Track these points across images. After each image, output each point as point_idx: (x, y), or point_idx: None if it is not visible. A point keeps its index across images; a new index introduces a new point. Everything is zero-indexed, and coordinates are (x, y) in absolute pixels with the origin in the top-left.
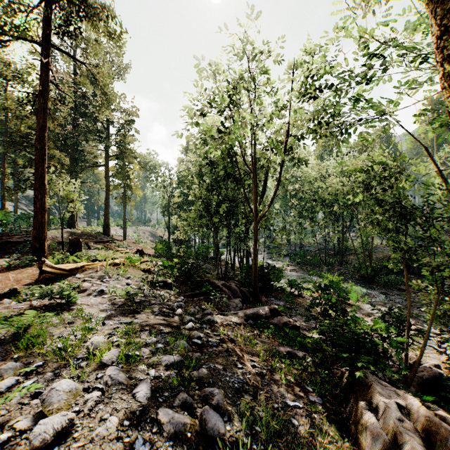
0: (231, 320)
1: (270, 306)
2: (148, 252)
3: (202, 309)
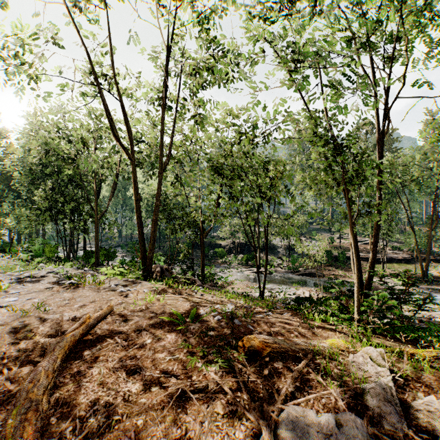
0: None
1: None
2: None
3: None
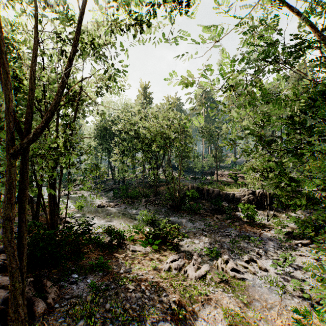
0: None
1: None
2: None
3: None
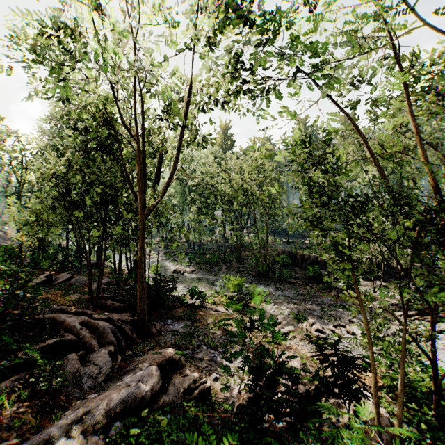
0: None
1: (163, 353)
2: None
3: None
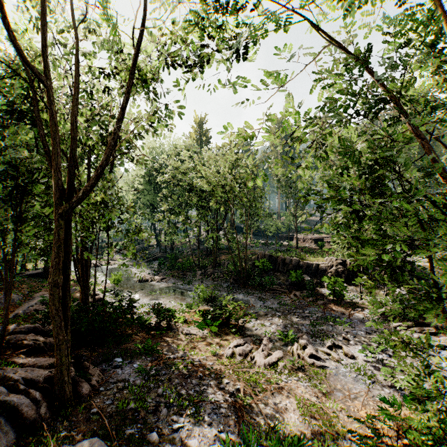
0: None
1: None
2: None
3: None
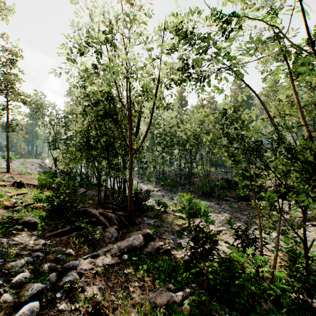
0: (103, 264)
1: (144, 231)
2: (33, 182)
3: (68, 253)
